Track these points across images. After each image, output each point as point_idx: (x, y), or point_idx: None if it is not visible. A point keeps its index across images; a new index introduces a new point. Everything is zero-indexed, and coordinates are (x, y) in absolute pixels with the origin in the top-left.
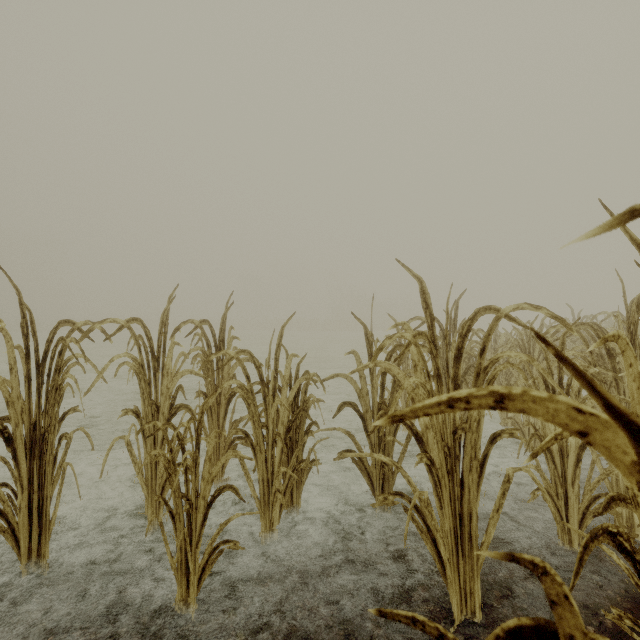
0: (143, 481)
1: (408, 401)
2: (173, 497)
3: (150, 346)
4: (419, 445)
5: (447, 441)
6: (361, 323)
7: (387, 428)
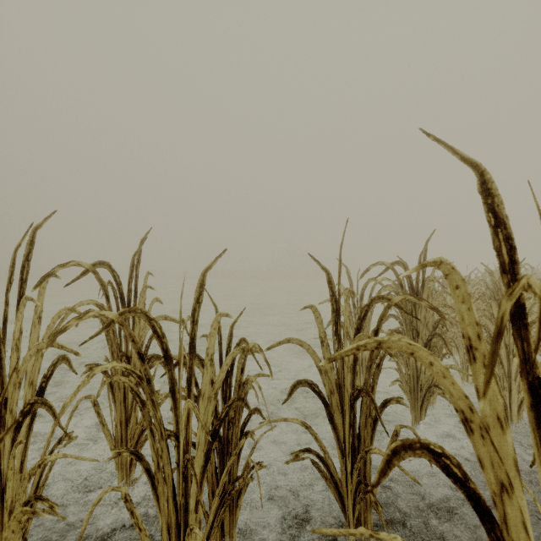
0: None
1: None
2: None
3: None
4: (485, 526)
5: None
6: (323, 267)
7: (362, 419)
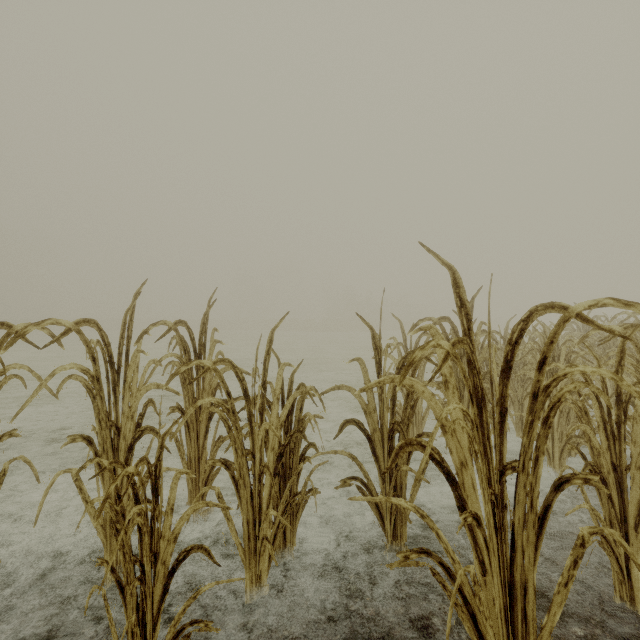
0: (98, 523)
1: (447, 438)
2: (122, 562)
3: (108, 354)
4: (452, 488)
5: (494, 487)
6: (367, 325)
7: None
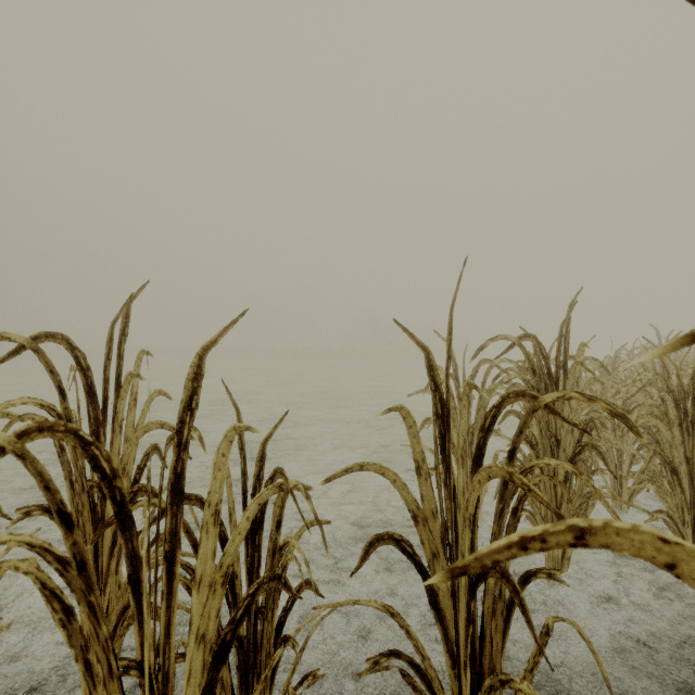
0: None
1: None
2: None
3: None
4: None
5: None
6: (419, 342)
7: (486, 602)
